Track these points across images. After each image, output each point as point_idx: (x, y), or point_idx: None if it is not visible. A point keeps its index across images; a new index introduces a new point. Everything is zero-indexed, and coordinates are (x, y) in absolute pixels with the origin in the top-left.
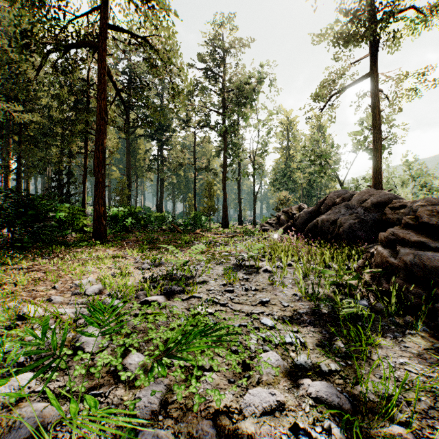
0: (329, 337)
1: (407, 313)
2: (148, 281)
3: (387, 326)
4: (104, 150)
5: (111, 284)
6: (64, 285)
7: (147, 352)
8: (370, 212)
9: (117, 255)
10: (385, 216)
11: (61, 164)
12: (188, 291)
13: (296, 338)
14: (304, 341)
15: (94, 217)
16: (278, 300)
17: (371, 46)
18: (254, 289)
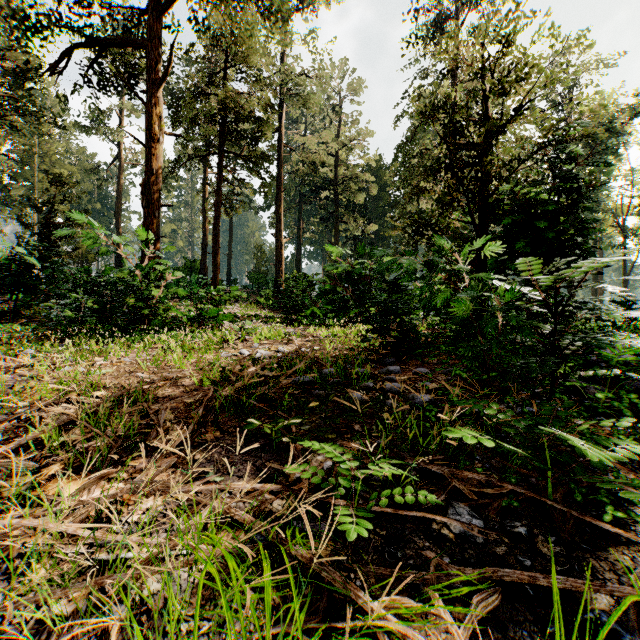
0: None
1: None
2: None
3: None
4: None
5: None
6: None
7: None
8: None
9: None
10: None
11: None
12: None
13: None
14: None
15: None
16: None
17: None
18: None
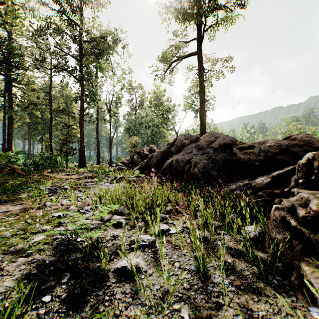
0: None
1: None
2: None
3: None
4: None
5: None
6: None
7: None
8: (219, 153)
9: None
10: (236, 156)
11: None
12: None
13: None
14: None
15: None
16: None
17: (199, 31)
18: None
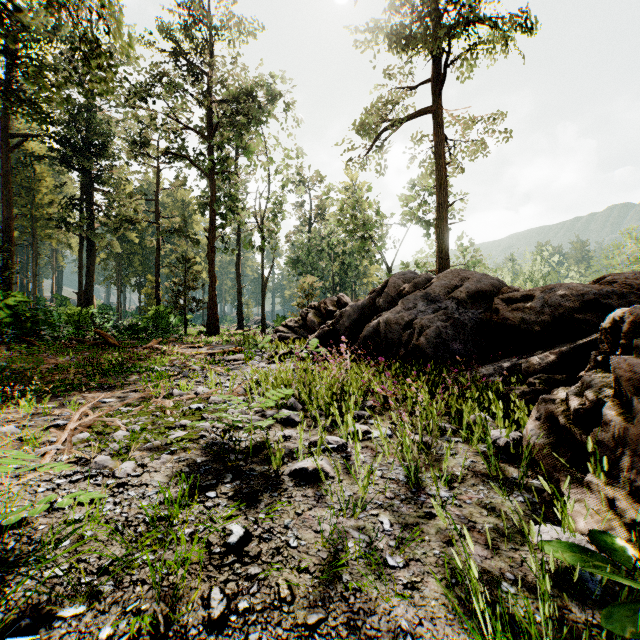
0: None
1: None
2: None
3: None
4: None
5: None
6: None
7: None
8: (468, 308)
9: None
10: (499, 314)
11: None
12: None
13: None
14: None
15: None
16: None
17: (435, 67)
18: None
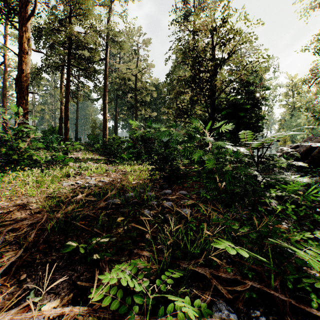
0: None
1: None
2: None
3: None
4: None
5: None
6: None
7: None
8: None
9: None
10: None
11: None
12: None
13: None
14: None
15: None
16: None
17: None
18: None
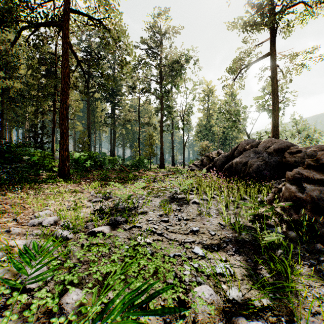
0: (254, 265)
1: (315, 240)
2: (96, 213)
3: (302, 254)
4: (67, 108)
5: (66, 215)
6: (25, 217)
7: (85, 290)
8: (273, 156)
9: (75, 190)
10: (285, 159)
11: (35, 119)
12: (131, 221)
13: (226, 268)
14: (234, 273)
15: (59, 160)
16: (206, 228)
17: (271, 33)
18: (186, 218)
